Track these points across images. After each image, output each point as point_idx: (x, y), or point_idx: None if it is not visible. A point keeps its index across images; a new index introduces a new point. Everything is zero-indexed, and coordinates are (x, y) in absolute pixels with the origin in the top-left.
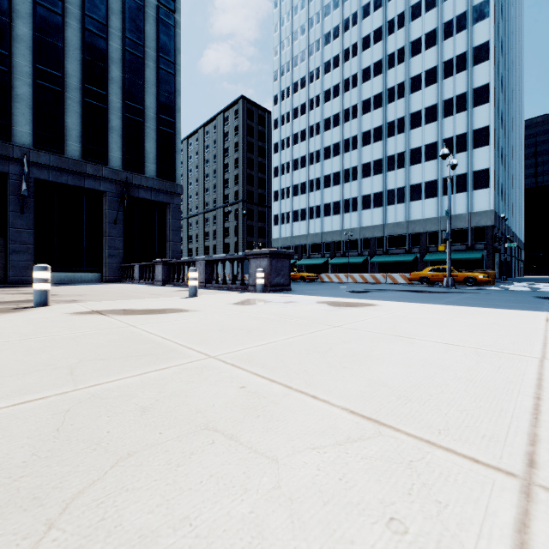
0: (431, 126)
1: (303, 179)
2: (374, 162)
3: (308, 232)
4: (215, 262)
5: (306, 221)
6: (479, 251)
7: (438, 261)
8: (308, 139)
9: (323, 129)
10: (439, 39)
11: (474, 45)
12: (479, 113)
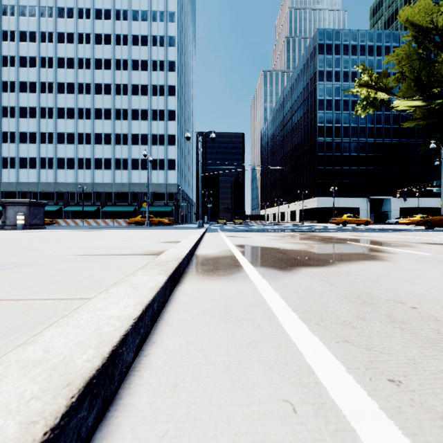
0: (145, 123)
1: (33, 129)
2: (105, 134)
3: (39, 180)
4: None
5: (37, 170)
6: (171, 207)
7: (149, 211)
8: (39, 93)
9: (57, 91)
10: (150, 68)
11: (168, 84)
12: (171, 125)
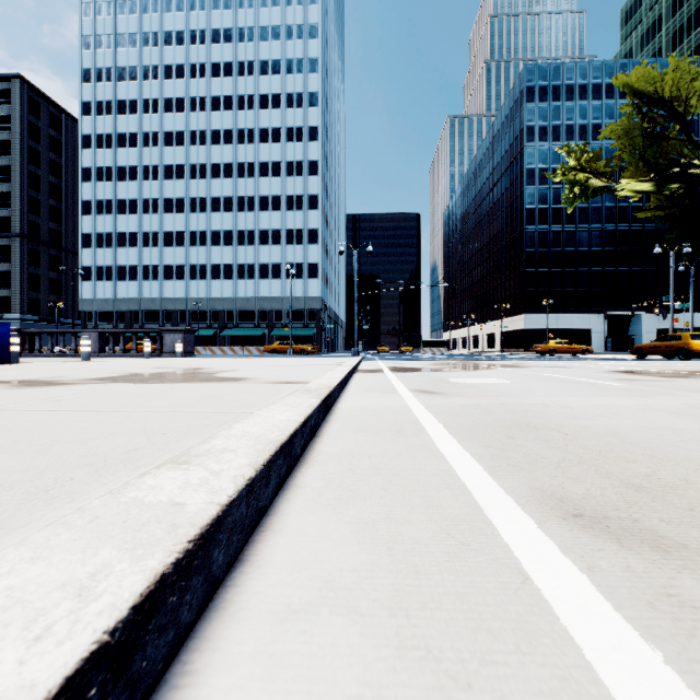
0: (277, 214)
1: (133, 228)
2: (225, 232)
3: (141, 295)
4: (112, 334)
5: (139, 282)
6: (312, 329)
7: (283, 336)
8: (141, 180)
9: (164, 176)
10: (284, 139)
11: (309, 158)
12: (312, 216)
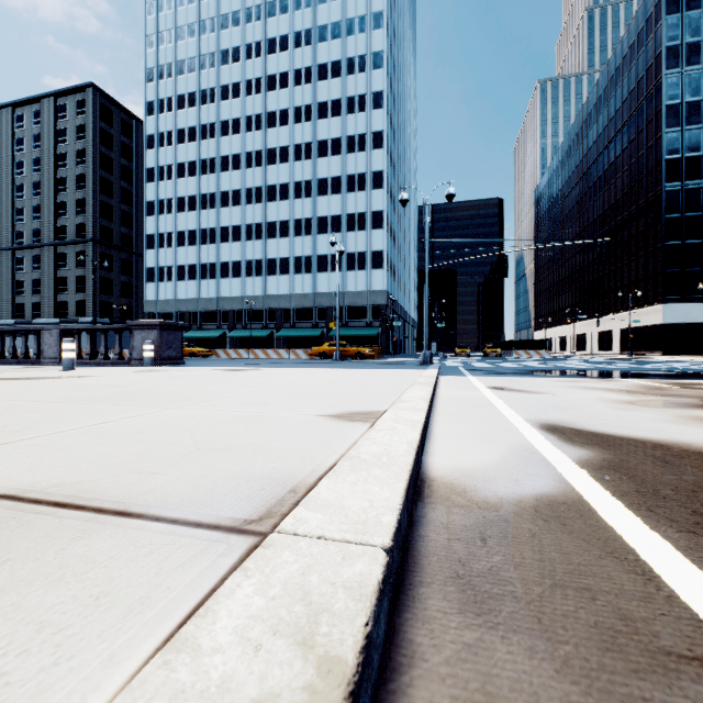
0: (337, 198)
1: (192, 226)
2: (281, 223)
3: (199, 295)
4: (77, 332)
5: (197, 281)
6: (376, 328)
7: (343, 336)
8: (199, 175)
9: (220, 169)
10: (344, 111)
11: (372, 130)
12: (376, 197)
